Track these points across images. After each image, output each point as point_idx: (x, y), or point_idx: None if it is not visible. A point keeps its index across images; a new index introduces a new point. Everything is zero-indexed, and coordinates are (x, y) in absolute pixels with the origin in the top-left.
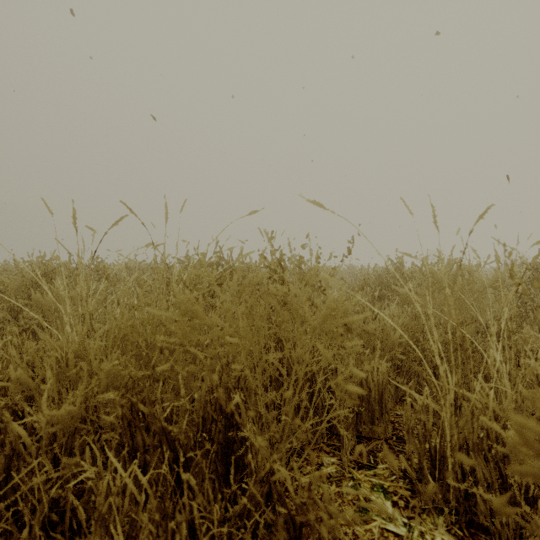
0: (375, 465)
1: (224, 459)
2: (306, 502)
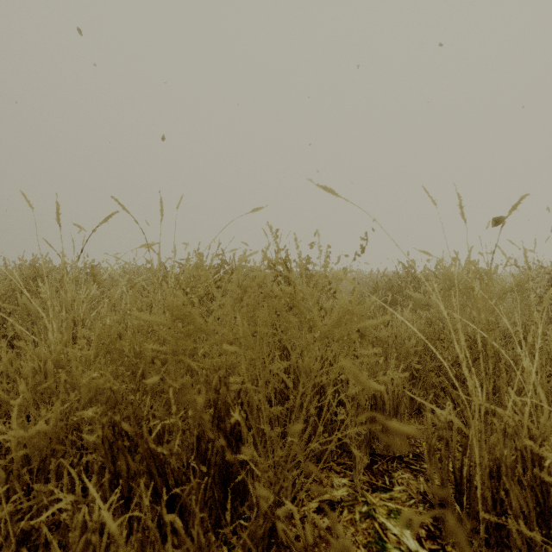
0: (390, 487)
1: (222, 484)
2: (316, 542)
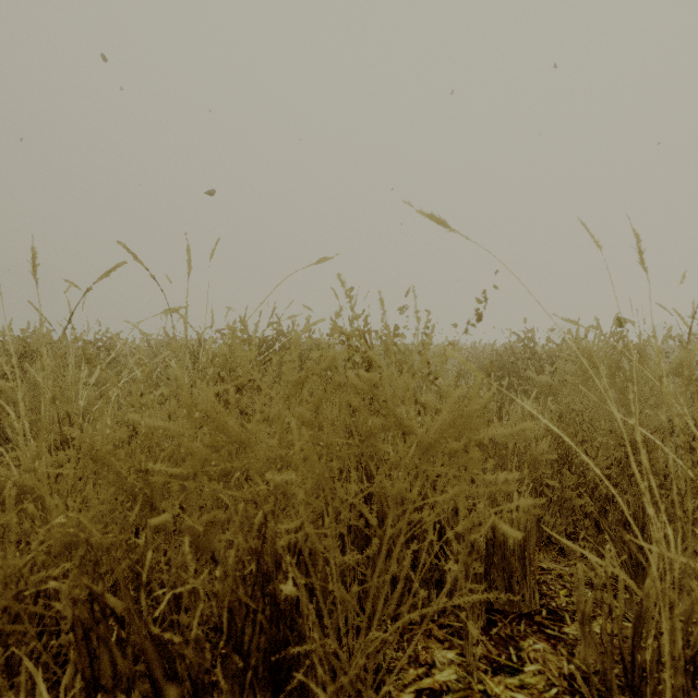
0: (519, 665)
1: (268, 679)
2: None
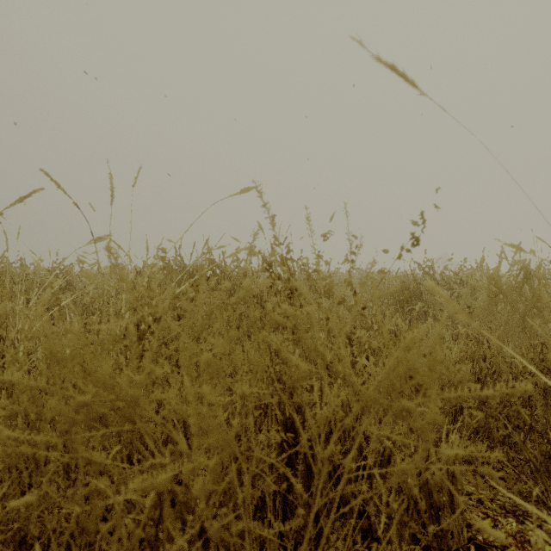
0: None
1: None
2: None
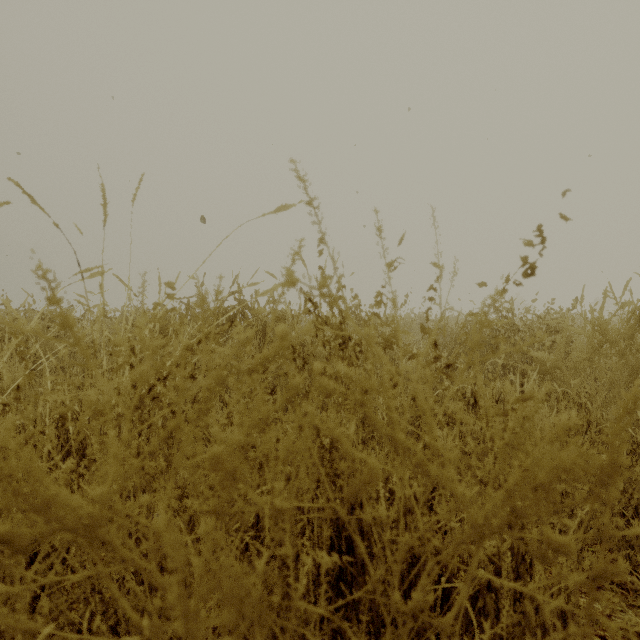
0: None
1: None
2: None
